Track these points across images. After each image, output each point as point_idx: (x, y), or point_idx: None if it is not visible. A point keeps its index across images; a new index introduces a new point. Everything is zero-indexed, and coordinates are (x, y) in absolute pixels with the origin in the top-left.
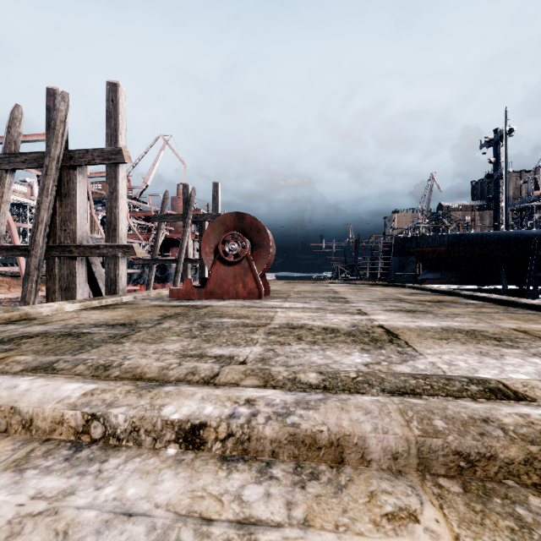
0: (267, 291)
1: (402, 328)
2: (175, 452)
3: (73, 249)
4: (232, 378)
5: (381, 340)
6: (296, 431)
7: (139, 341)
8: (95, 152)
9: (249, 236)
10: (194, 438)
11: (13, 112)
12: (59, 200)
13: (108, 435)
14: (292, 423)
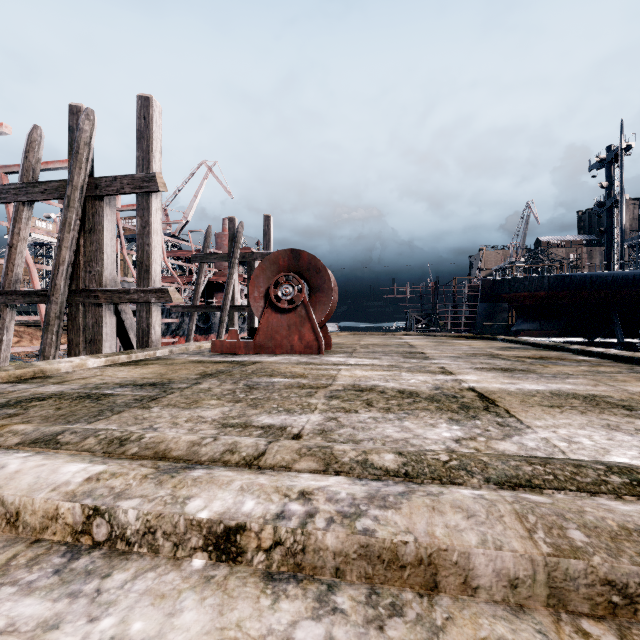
0: (328, 344)
1: (500, 392)
2: (202, 565)
3: (99, 294)
4: (282, 459)
5: (474, 407)
6: (369, 541)
7: (171, 405)
8: (125, 179)
9: (307, 278)
10: (229, 545)
11: (31, 135)
12: (83, 237)
13: (115, 537)
14: (363, 528)
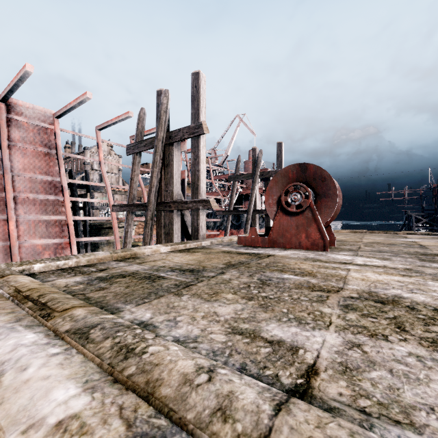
0: (332, 241)
1: None
2: None
3: (171, 205)
4: None
5: None
6: None
7: (197, 294)
8: (185, 130)
9: (313, 186)
10: None
11: (139, 114)
12: (163, 170)
13: None
14: None
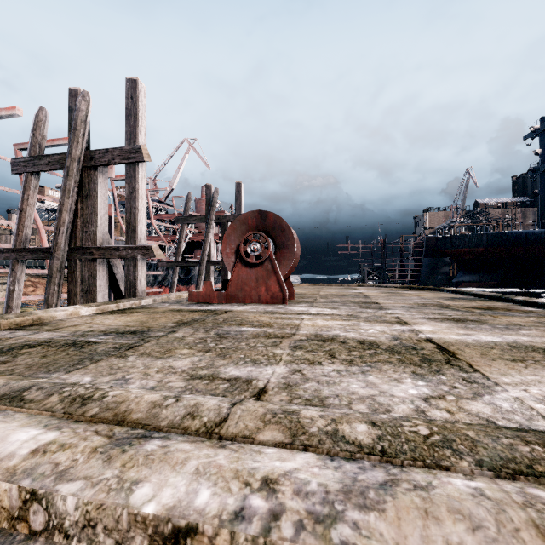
0: (291, 294)
1: (457, 343)
2: None
3: (93, 251)
4: (244, 426)
5: (435, 360)
6: None
7: (146, 354)
8: (115, 151)
9: (272, 236)
10: None
11: (37, 115)
12: (81, 202)
13: (53, 527)
14: (341, 542)
